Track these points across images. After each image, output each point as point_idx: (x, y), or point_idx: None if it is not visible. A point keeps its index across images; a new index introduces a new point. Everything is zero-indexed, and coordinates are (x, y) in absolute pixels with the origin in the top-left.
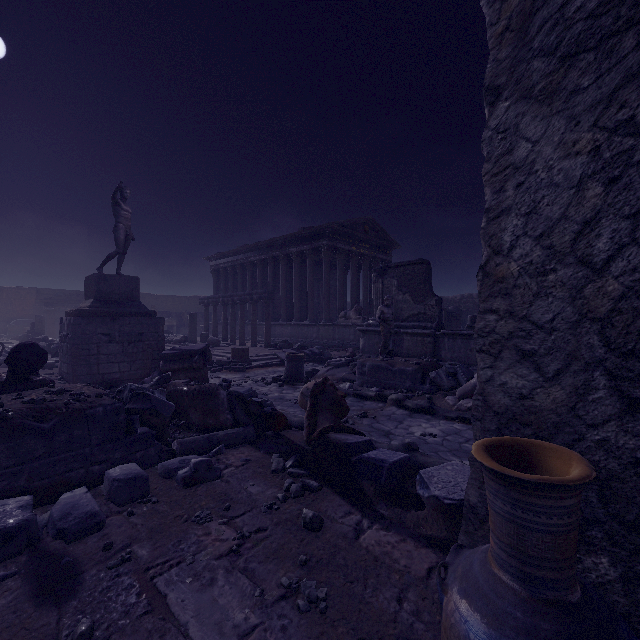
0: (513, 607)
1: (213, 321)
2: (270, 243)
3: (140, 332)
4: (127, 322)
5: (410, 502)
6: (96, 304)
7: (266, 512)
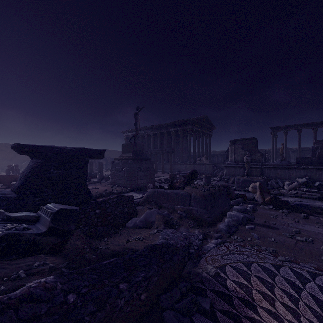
0: None
1: None
2: (159, 126)
3: (148, 167)
4: (144, 163)
5: (322, 213)
6: (133, 155)
7: (287, 216)
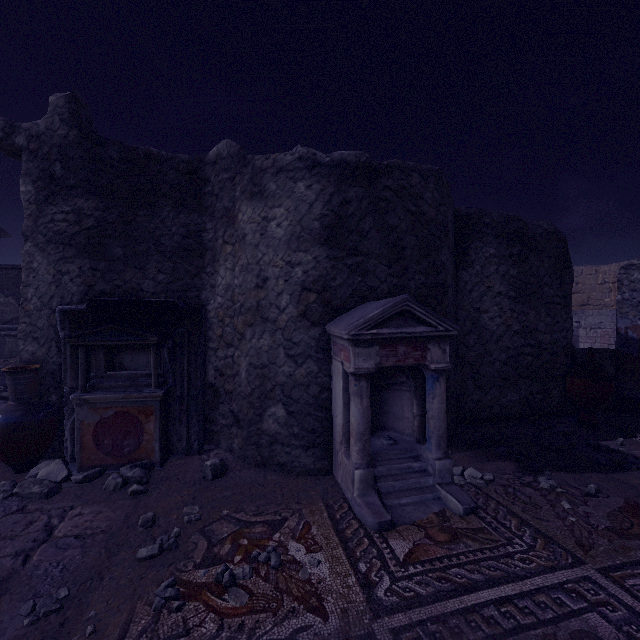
0: (12, 408)
1: None
2: None
3: None
4: None
5: None
6: None
7: None
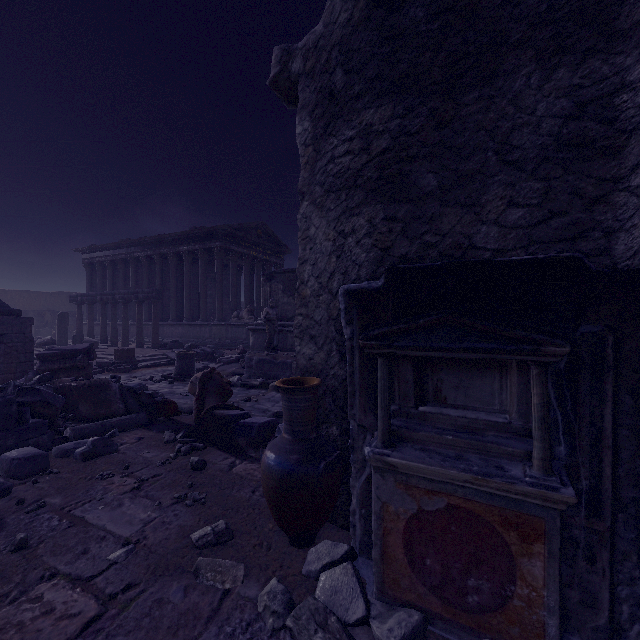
0: (287, 445)
1: (88, 321)
2: (158, 239)
3: (1, 333)
4: None
5: None
6: None
7: (161, 466)
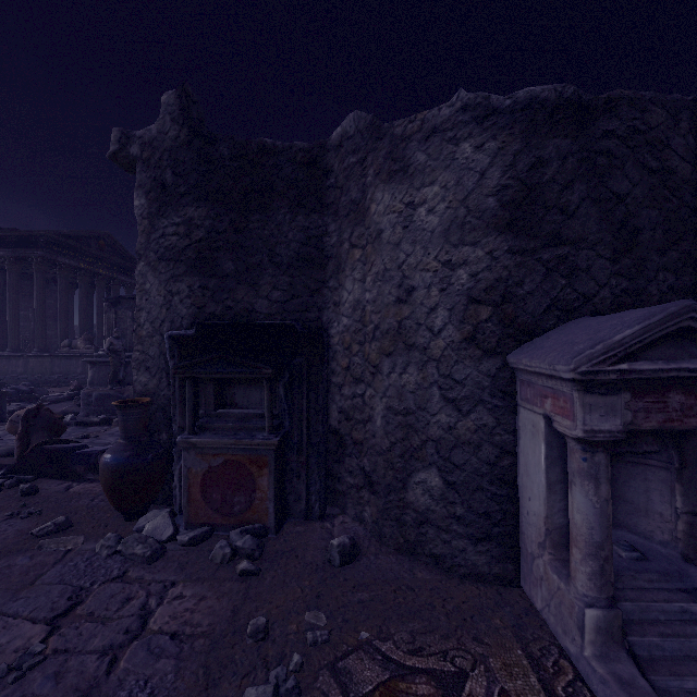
0: (122, 447)
1: None
2: None
3: None
4: None
5: None
6: None
7: None
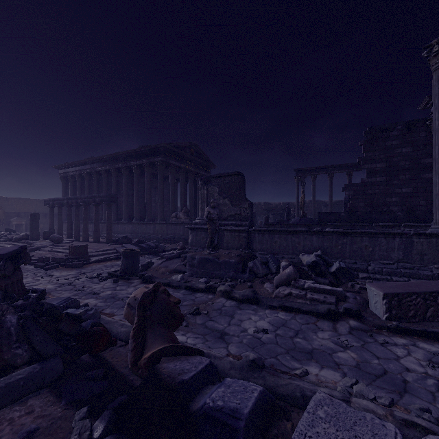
0: None
1: (58, 220)
2: (114, 157)
3: None
4: None
5: None
6: None
7: None
